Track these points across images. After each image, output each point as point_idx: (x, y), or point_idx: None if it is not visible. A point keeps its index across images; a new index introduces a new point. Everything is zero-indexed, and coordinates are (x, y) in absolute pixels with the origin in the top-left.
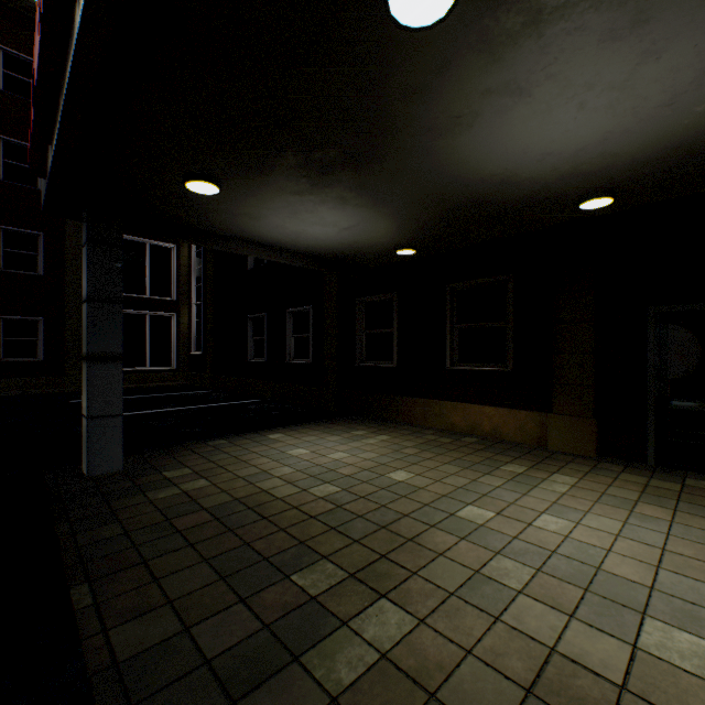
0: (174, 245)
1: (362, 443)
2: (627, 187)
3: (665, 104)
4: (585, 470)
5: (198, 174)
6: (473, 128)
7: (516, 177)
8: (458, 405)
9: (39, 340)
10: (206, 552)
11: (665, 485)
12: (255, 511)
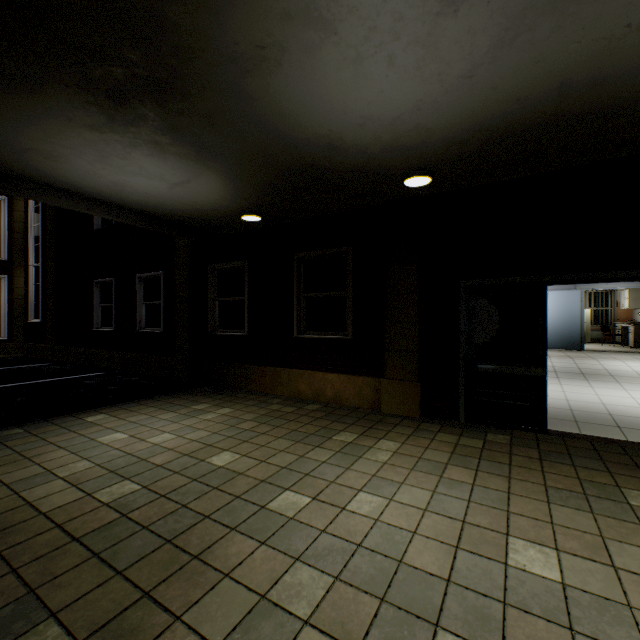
0: (5, 196)
1: (198, 419)
2: (442, 168)
3: (467, 75)
4: (409, 433)
5: None
6: (283, 67)
7: (342, 143)
8: (305, 373)
9: None
10: None
11: (472, 442)
12: None
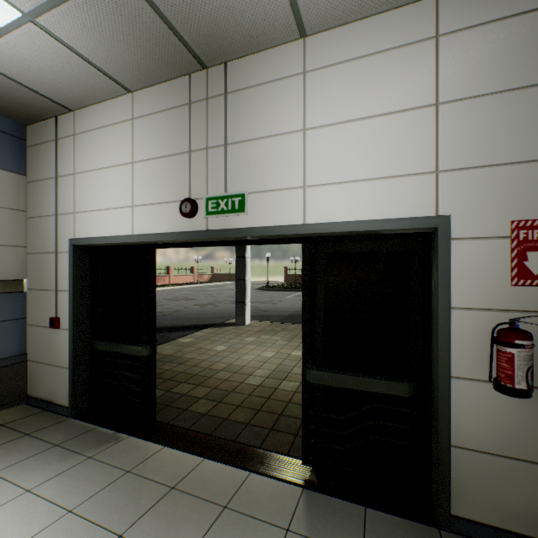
0: None
1: None
2: None
3: None
4: None
5: None
6: None
7: None
8: None
9: None
10: None
11: None
12: None
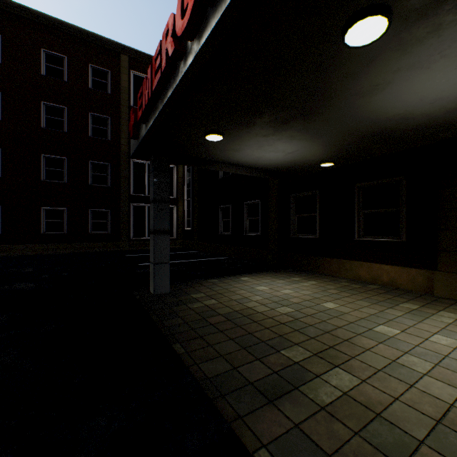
0: (175, 165)
1: (300, 285)
2: None
3: None
4: None
5: (213, 131)
6: (385, 90)
7: (412, 114)
8: (364, 264)
9: (108, 222)
10: (230, 335)
11: None
12: (248, 318)
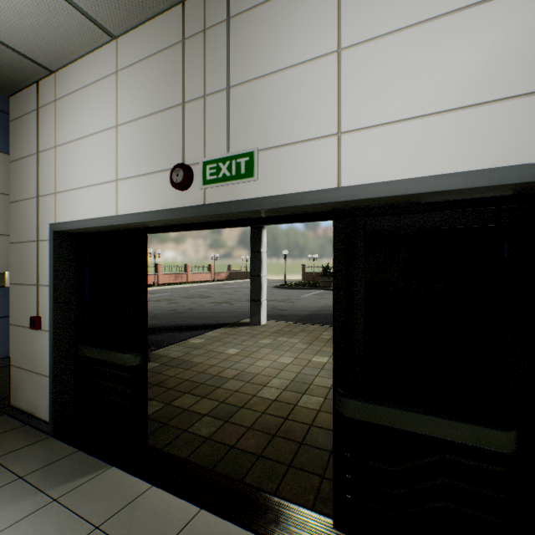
0: None
1: None
2: None
3: None
4: None
5: None
6: None
7: None
8: None
9: None
10: None
11: None
12: None
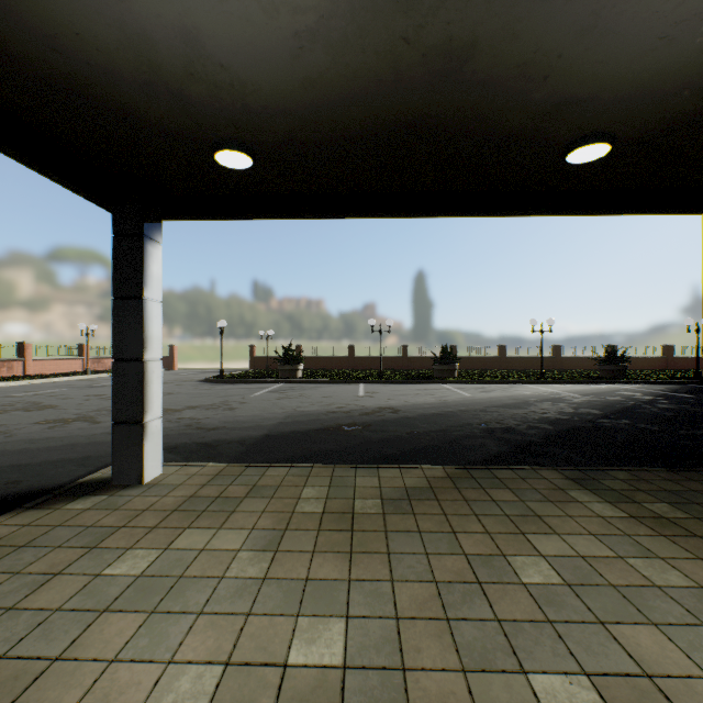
0: None
1: None
2: None
3: None
4: None
5: None
6: None
7: None
8: None
9: None
10: None
11: None
12: None
